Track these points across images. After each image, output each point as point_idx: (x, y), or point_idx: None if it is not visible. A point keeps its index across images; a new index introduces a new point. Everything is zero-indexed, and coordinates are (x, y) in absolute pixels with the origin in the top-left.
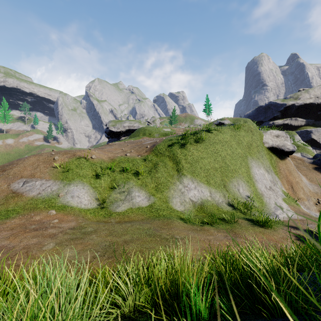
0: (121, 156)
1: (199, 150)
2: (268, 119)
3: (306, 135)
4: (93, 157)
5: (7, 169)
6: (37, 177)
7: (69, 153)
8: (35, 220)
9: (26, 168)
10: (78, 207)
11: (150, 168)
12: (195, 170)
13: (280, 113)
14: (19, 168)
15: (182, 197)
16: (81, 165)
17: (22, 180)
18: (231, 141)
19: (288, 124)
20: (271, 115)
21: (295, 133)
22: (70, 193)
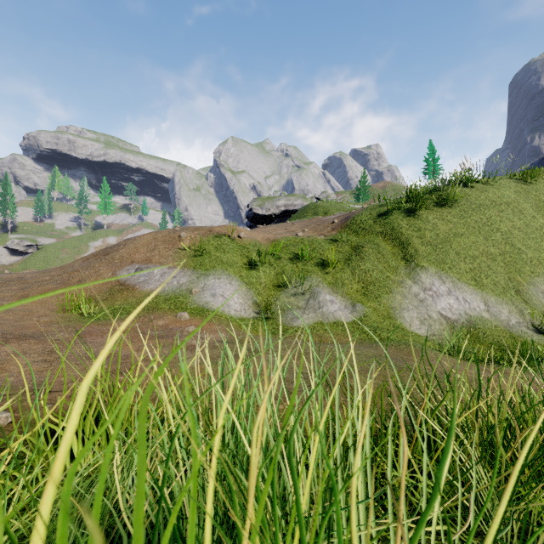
0: (288, 236)
1: (448, 220)
2: None
3: None
4: (242, 235)
5: (111, 252)
6: (155, 262)
7: (202, 229)
8: (157, 325)
9: (139, 249)
10: (225, 313)
11: (347, 254)
12: (444, 257)
13: None
14: (128, 250)
15: (423, 310)
16: (222, 246)
17: (133, 266)
18: (519, 202)
19: None
20: None
21: None
22: (209, 290)
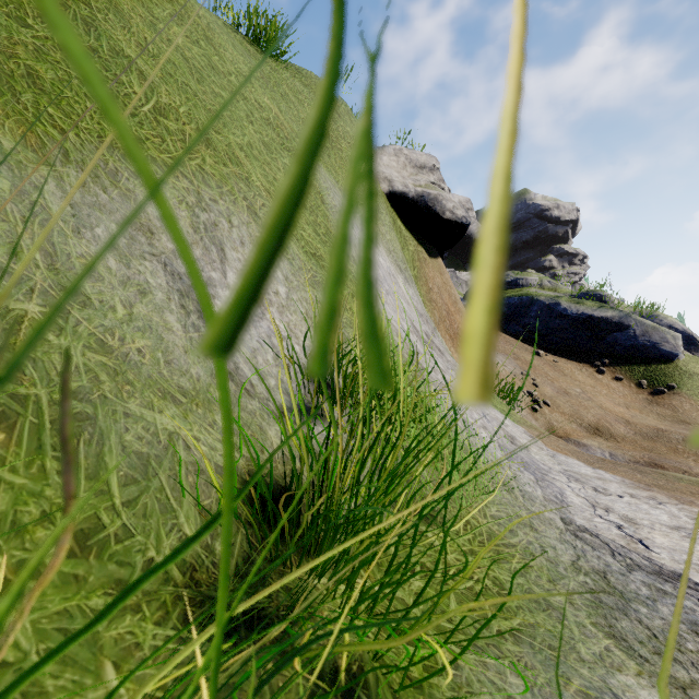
0: None
1: None
2: None
3: None
4: None
5: None
6: None
7: None
8: None
9: None
10: None
11: None
12: None
13: None
14: None
15: None
16: None
17: None
18: (217, 33)
19: None
20: None
21: None
22: None
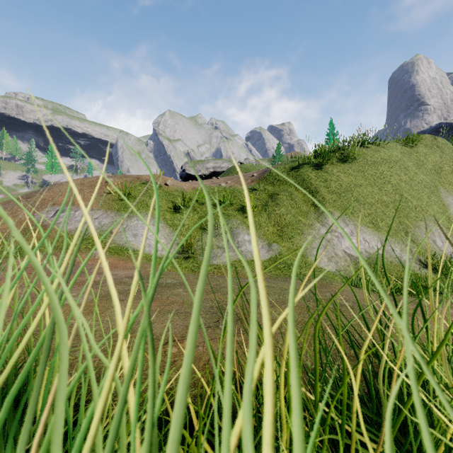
0: (212, 186)
1: (349, 174)
2: None
3: None
4: (168, 183)
5: (34, 195)
6: (78, 205)
7: (130, 176)
8: None
9: (63, 193)
10: (145, 252)
11: (264, 201)
12: (347, 204)
13: None
14: (51, 193)
15: (330, 249)
16: (148, 192)
17: (54, 208)
18: (404, 160)
19: None
20: None
21: None
22: (131, 230)
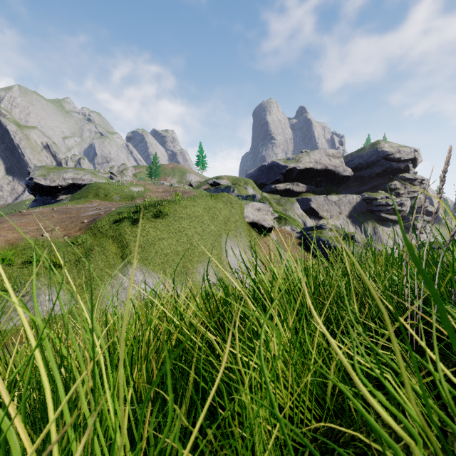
0: (30, 238)
1: (158, 228)
2: (271, 182)
3: (306, 203)
4: None
5: None
6: None
7: None
8: None
9: None
10: None
11: (79, 256)
12: (148, 256)
13: (282, 176)
14: None
15: (124, 295)
16: None
17: None
18: (204, 215)
19: (290, 189)
20: (274, 177)
21: (295, 200)
22: None
